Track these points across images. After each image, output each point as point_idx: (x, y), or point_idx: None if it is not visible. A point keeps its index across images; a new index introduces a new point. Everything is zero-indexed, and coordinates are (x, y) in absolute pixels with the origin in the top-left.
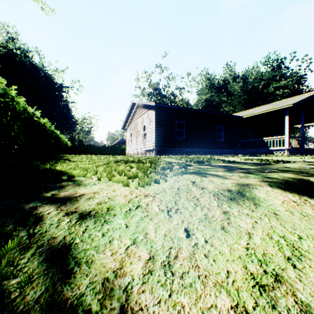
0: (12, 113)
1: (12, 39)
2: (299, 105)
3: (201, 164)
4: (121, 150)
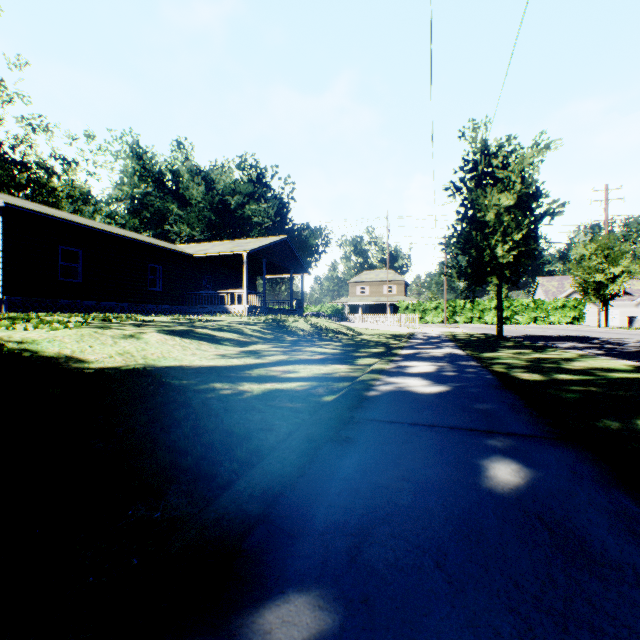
0: None
1: None
2: (260, 252)
3: (110, 322)
4: None
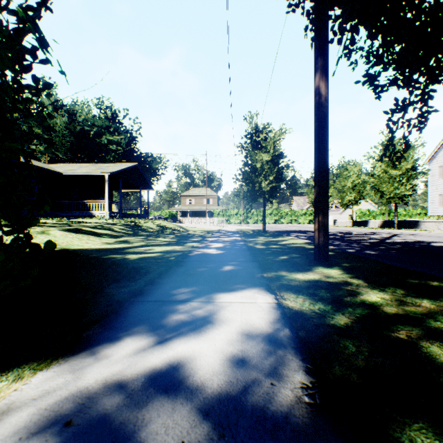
0: None
1: None
2: (118, 174)
3: None
4: None
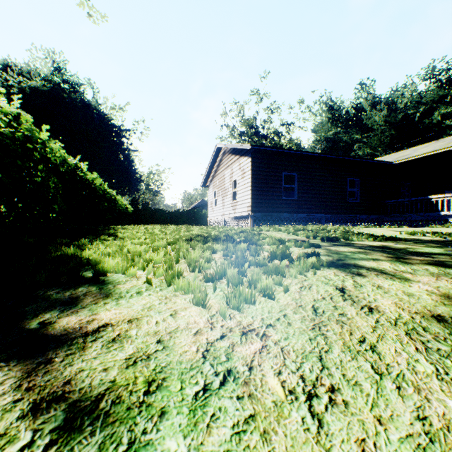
0: (45, 166)
1: (58, 70)
2: None
3: (336, 242)
4: (201, 216)
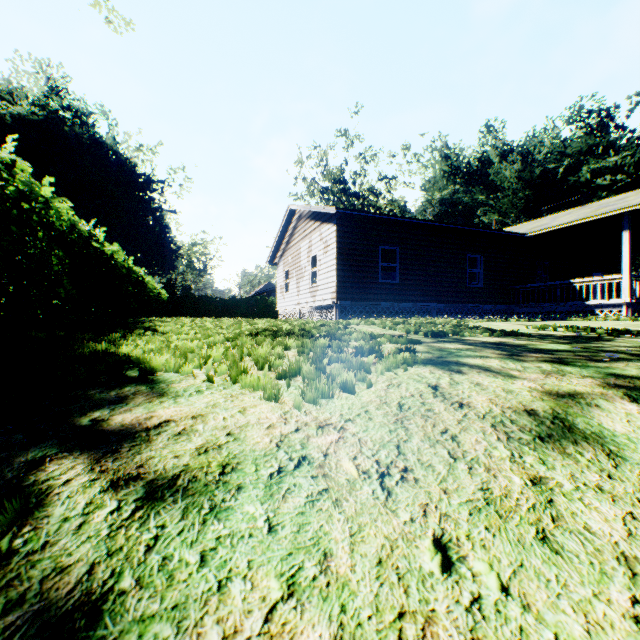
0: (46, 233)
1: (56, 91)
2: None
3: (442, 338)
4: (267, 306)
